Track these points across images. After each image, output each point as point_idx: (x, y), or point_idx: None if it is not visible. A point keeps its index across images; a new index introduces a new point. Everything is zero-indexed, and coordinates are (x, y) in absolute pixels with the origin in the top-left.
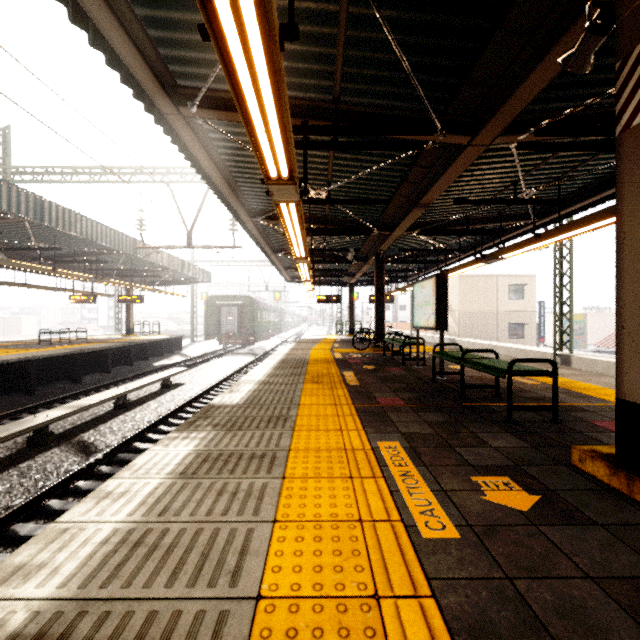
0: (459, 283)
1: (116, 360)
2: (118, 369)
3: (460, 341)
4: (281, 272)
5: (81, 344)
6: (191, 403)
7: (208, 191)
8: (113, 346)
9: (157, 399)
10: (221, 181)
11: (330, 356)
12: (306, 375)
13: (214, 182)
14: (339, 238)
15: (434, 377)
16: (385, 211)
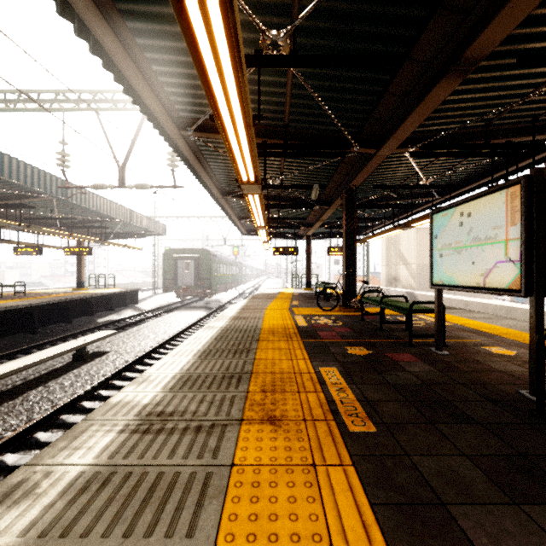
0: (416, 236)
1: (50, 317)
2: (50, 328)
3: (420, 295)
4: (235, 223)
5: (8, 300)
6: (95, 390)
7: (144, 120)
8: (40, 303)
9: (49, 383)
10: (93, 14)
11: (290, 322)
12: (251, 380)
13: (82, 18)
14: (300, 172)
15: (543, 406)
16: (374, 110)
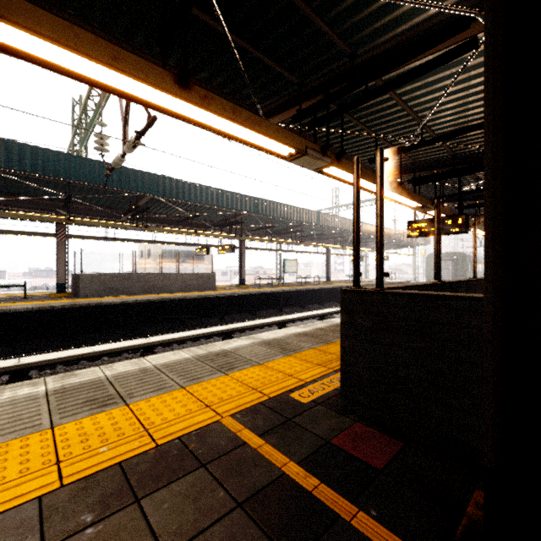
0: None
1: None
2: None
3: None
4: None
5: (362, 282)
6: None
7: None
8: None
9: None
10: None
11: None
12: None
13: None
14: None
15: None
16: None
